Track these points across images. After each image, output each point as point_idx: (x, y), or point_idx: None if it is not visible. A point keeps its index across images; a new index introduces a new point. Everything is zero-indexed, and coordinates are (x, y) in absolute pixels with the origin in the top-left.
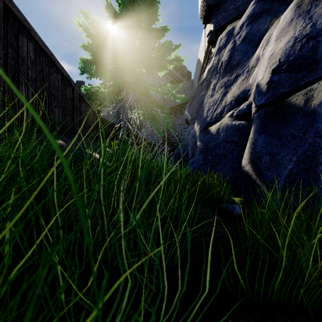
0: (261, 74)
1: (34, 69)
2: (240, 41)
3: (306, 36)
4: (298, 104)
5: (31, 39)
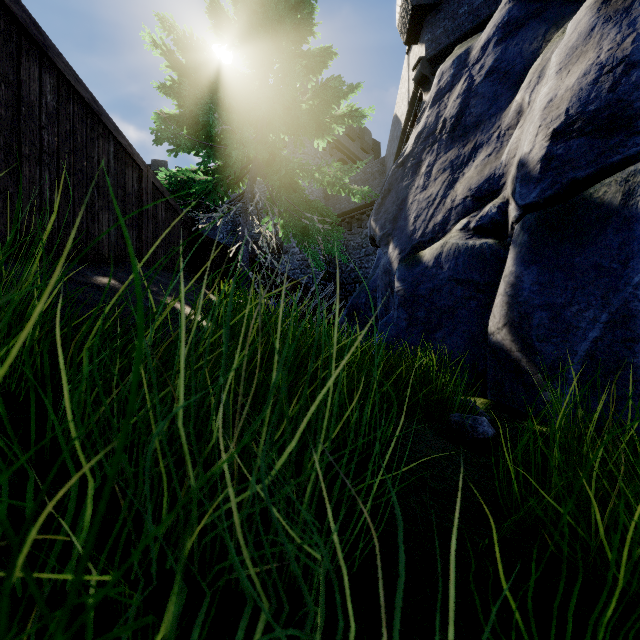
0: (529, 142)
1: (55, 129)
2: (483, 75)
3: (623, 61)
4: (609, 203)
5: (48, 67)
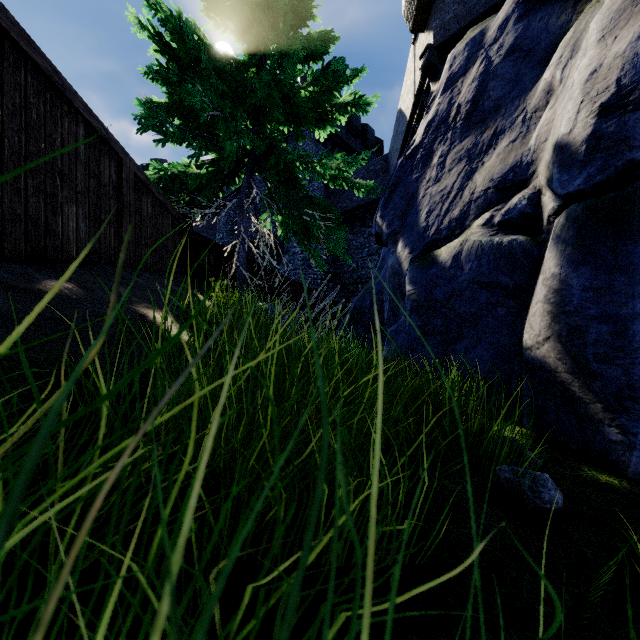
0: (568, 121)
1: None
2: (502, 55)
3: None
4: None
5: None
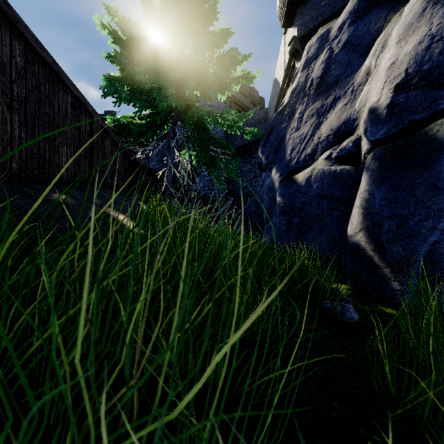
0: (377, 94)
1: (23, 83)
2: (340, 47)
3: None
4: (441, 138)
5: (18, 37)
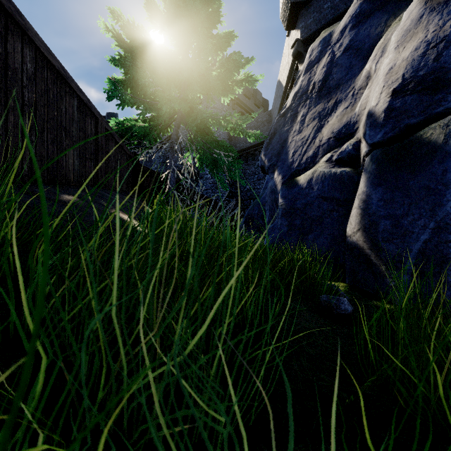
0: (375, 98)
1: (33, 88)
2: (341, 51)
3: (444, 39)
4: (435, 142)
5: (28, 44)
